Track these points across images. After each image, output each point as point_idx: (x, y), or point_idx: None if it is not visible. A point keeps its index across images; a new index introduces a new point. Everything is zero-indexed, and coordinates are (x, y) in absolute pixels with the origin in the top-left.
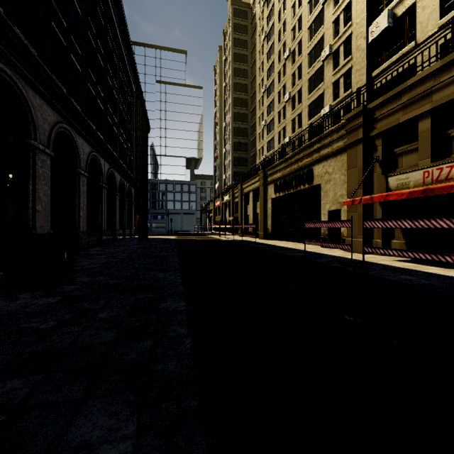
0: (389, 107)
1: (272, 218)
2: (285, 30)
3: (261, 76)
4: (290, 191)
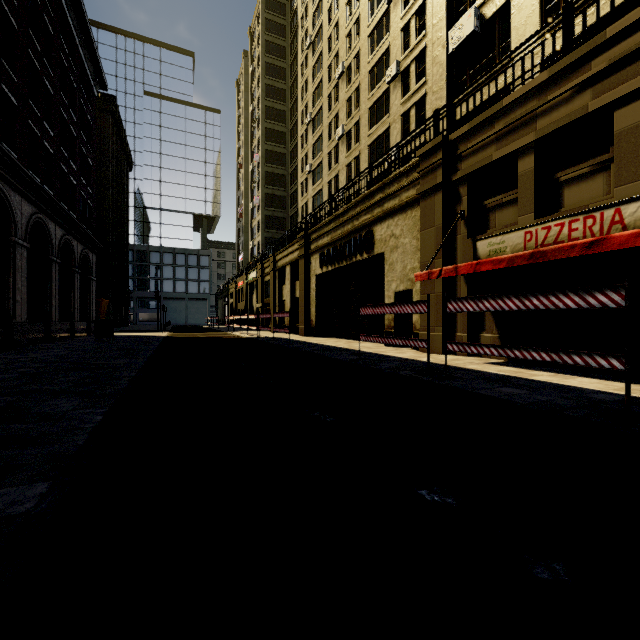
0: (479, 138)
1: (318, 304)
2: (338, 37)
3: (304, 101)
4: (342, 263)
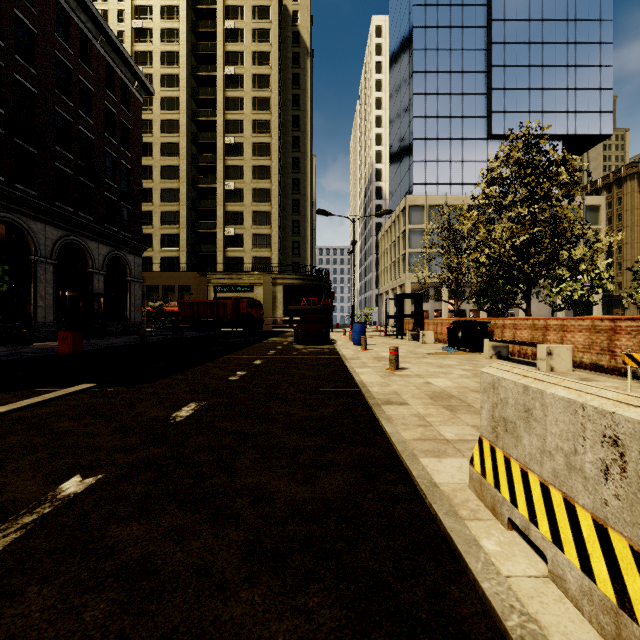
0: (150, 278)
1: None
2: None
3: None
4: None
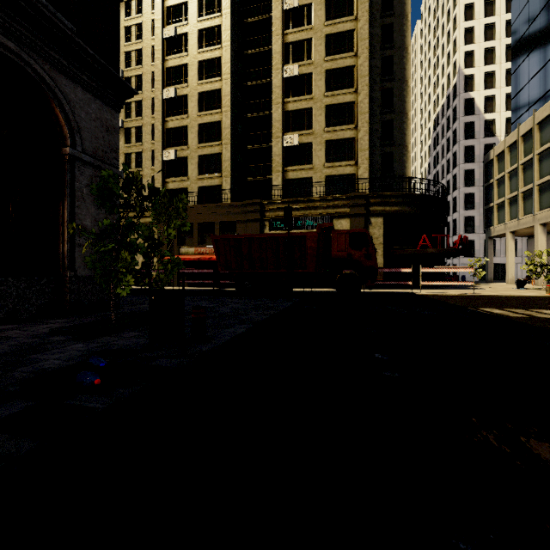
0: None
1: None
2: None
3: None
4: None
